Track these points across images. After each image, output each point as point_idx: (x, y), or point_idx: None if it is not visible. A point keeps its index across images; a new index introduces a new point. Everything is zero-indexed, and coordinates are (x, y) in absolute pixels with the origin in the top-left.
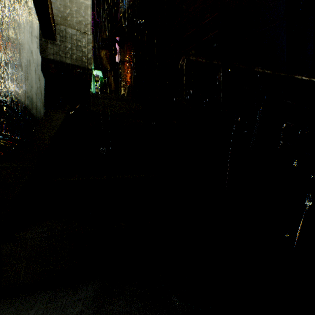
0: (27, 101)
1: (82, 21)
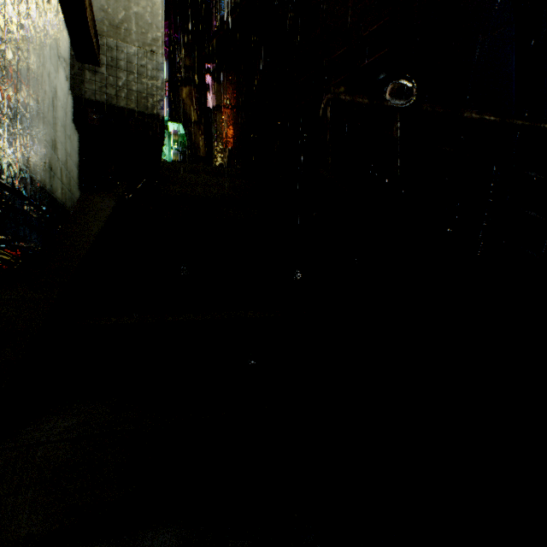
0: (44, 175)
1: (148, 30)
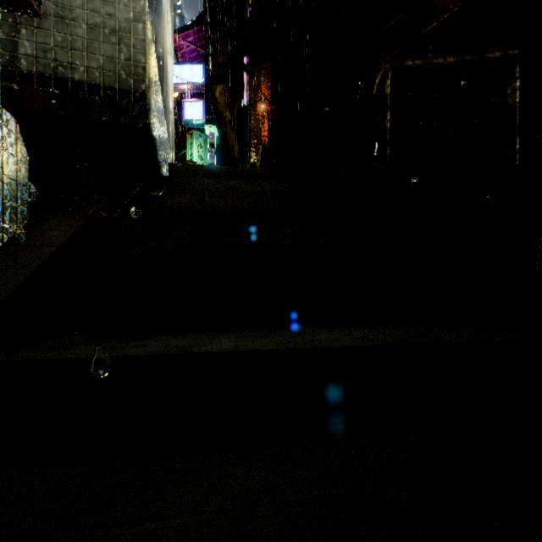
0: None
1: None
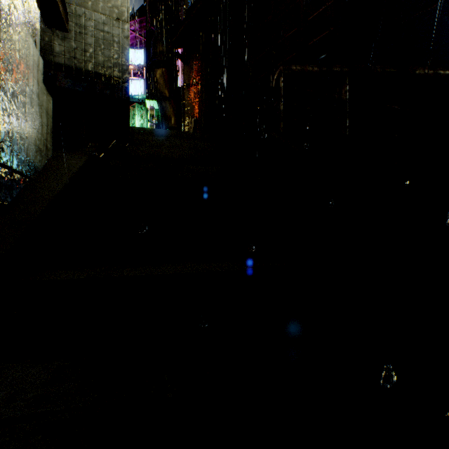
0: None
1: None
